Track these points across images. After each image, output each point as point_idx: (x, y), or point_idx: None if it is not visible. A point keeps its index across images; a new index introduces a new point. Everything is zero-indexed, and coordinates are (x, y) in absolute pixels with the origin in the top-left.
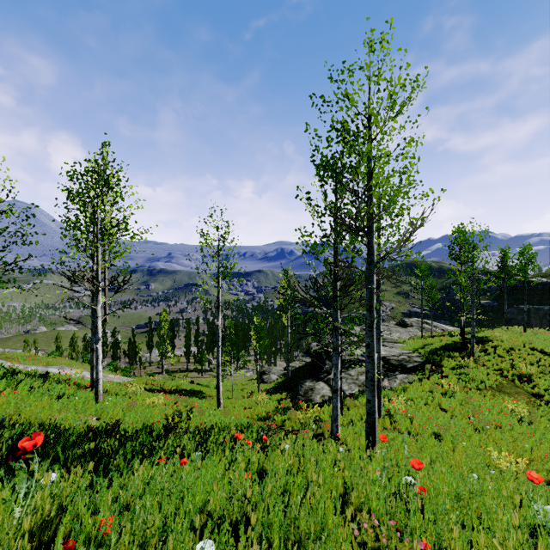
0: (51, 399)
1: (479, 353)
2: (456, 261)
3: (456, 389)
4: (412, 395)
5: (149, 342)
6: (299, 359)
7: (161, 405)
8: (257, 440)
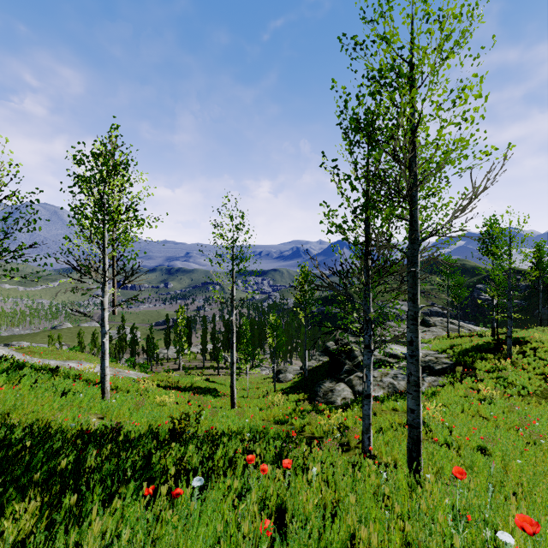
0: (56, 395)
1: (517, 355)
2: (488, 256)
3: (496, 395)
4: (446, 401)
5: (166, 339)
6: (316, 358)
7: (171, 404)
8: (275, 458)
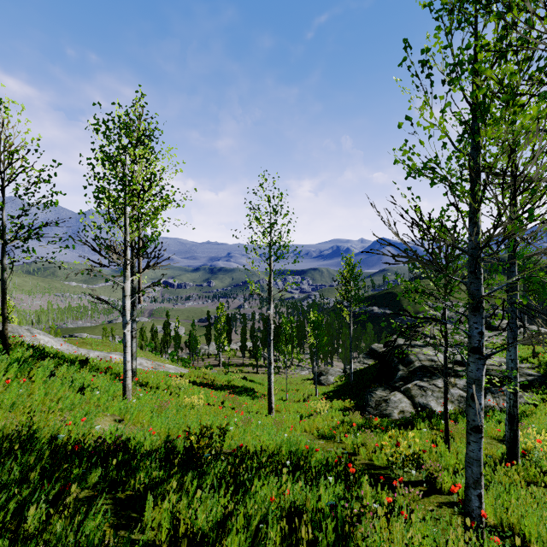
0: (73, 390)
1: None
2: None
3: None
4: None
5: (207, 335)
6: (360, 361)
7: (201, 406)
8: None
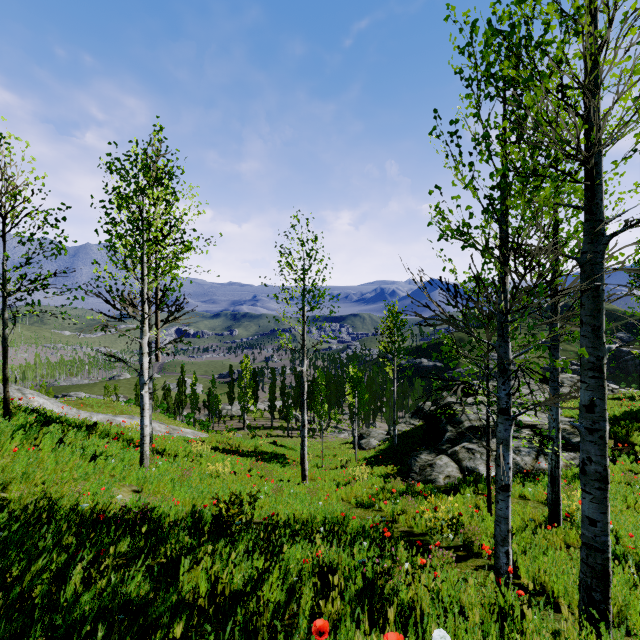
0: (85, 459)
1: None
2: None
3: None
4: None
5: (229, 393)
6: (406, 421)
7: (226, 474)
8: (365, 601)
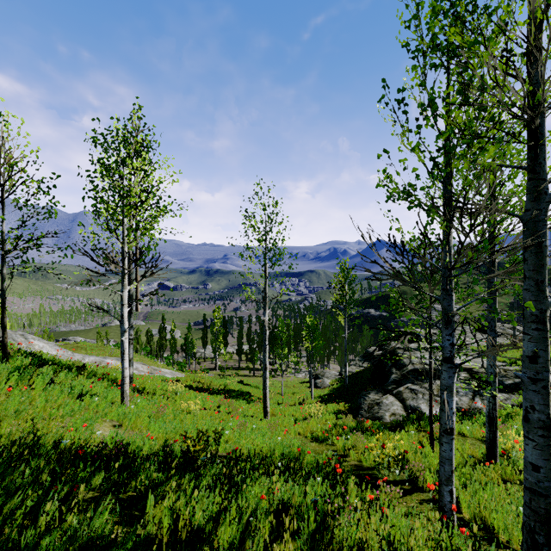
0: (72, 397)
1: None
2: None
3: None
4: None
5: (203, 338)
6: (356, 364)
7: (197, 411)
8: (316, 548)
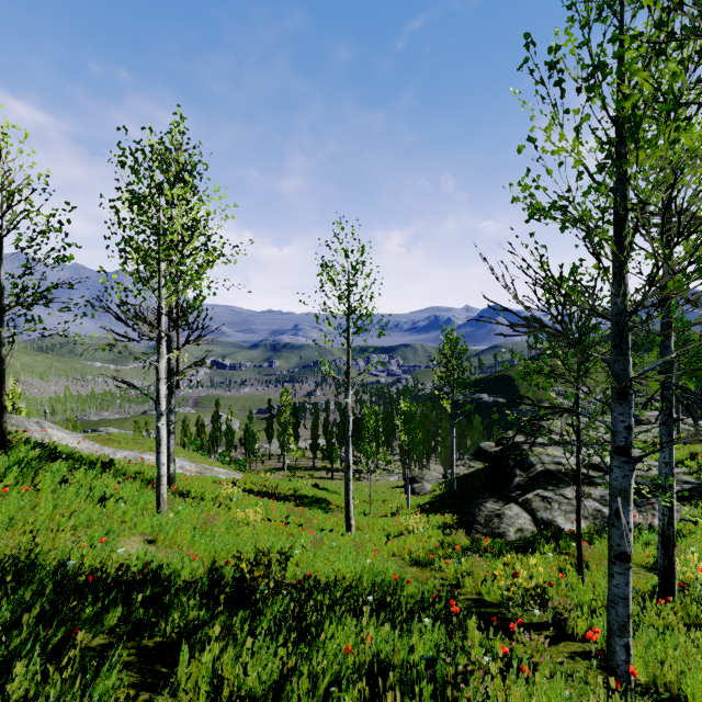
0: (92, 502)
1: None
2: None
3: None
4: None
5: (268, 430)
6: (465, 464)
7: (258, 522)
8: None
